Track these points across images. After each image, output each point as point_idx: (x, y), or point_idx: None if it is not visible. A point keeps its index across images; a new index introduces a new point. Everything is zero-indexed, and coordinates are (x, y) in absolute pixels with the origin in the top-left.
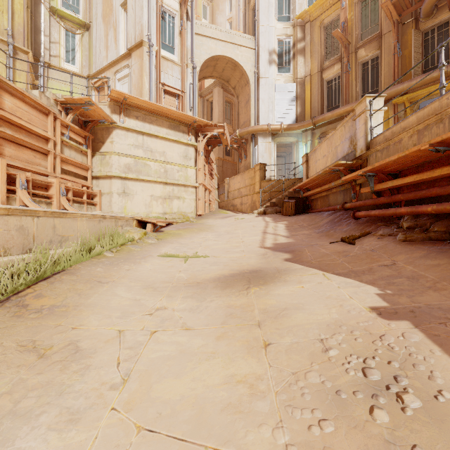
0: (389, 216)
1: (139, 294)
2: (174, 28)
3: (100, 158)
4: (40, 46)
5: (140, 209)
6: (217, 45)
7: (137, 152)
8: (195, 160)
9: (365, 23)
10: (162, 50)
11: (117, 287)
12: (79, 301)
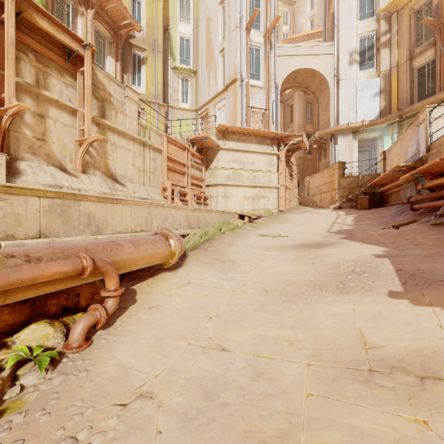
0: (440, 208)
1: (251, 249)
2: (259, 58)
3: (210, 172)
4: (167, 96)
5: (236, 207)
6: (297, 60)
7: (234, 165)
8: (277, 166)
9: None
10: (250, 80)
11: (239, 246)
12: (225, 249)
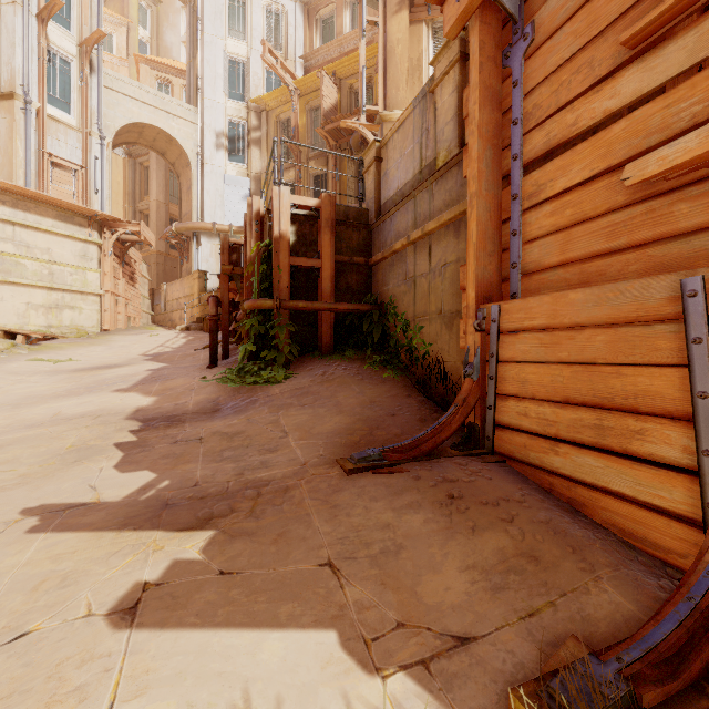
0: None
1: (4, 376)
2: (69, 77)
3: None
4: None
5: (9, 319)
6: (142, 109)
7: (4, 246)
8: (99, 261)
9: (316, 134)
10: (48, 106)
11: None
12: None
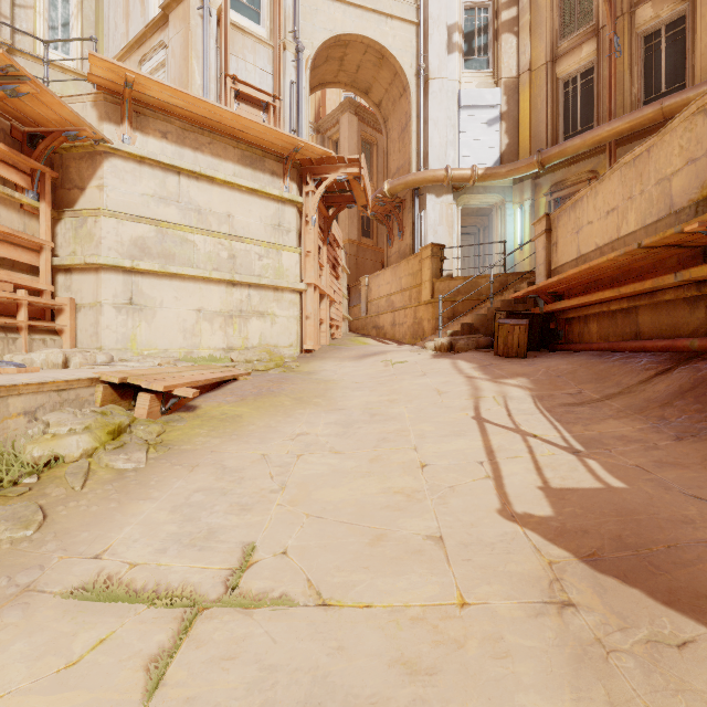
0: None
1: None
2: None
3: (75, 224)
4: None
5: (170, 340)
6: (346, 14)
7: (164, 212)
8: (298, 235)
9: None
10: (232, 13)
11: None
12: None
